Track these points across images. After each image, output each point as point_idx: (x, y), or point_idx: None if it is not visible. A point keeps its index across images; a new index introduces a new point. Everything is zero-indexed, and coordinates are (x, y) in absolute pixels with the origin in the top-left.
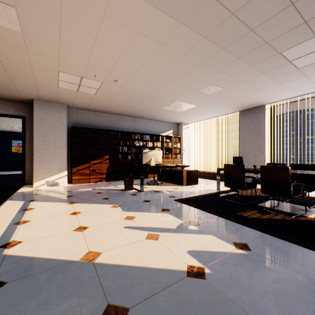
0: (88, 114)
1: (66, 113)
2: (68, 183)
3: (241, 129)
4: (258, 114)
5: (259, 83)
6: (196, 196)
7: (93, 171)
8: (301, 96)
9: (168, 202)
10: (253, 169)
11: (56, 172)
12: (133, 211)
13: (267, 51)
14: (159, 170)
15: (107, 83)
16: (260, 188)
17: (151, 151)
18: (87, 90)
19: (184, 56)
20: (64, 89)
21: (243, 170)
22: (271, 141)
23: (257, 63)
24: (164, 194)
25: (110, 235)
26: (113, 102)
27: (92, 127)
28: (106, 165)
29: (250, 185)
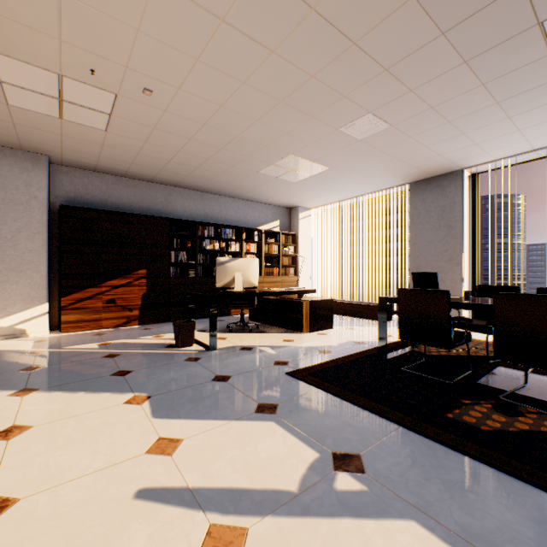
0: (100, 181)
1: (46, 175)
2: (52, 330)
3: (414, 218)
4: (447, 189)
5: (467, 115)
6: (334, 359)
7: (111, 303)
8: (535, 152)
9: (273, 379)
10: (461, 299)
11: (19, 307)
12: (179, 418)
13: (514, 14)
14: (253, 299)
15: (127, 99)
16: (493, 348)
17: (236, 261)
18: (83, 116)
19: (313, 16)
20: (25, 112)
21: (448, 303)
22: (473, 241)
23: (480, 53)
24: (263, 357)
25: (73, 545)
26: (153, 152)
27: (110, 208)
28: (139, 289)
29: (461, 338)
